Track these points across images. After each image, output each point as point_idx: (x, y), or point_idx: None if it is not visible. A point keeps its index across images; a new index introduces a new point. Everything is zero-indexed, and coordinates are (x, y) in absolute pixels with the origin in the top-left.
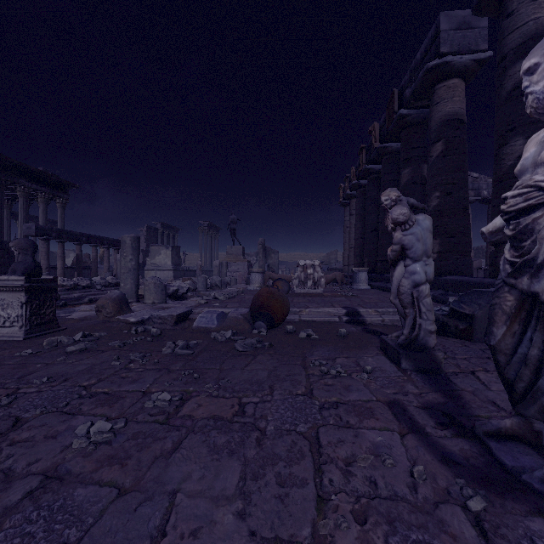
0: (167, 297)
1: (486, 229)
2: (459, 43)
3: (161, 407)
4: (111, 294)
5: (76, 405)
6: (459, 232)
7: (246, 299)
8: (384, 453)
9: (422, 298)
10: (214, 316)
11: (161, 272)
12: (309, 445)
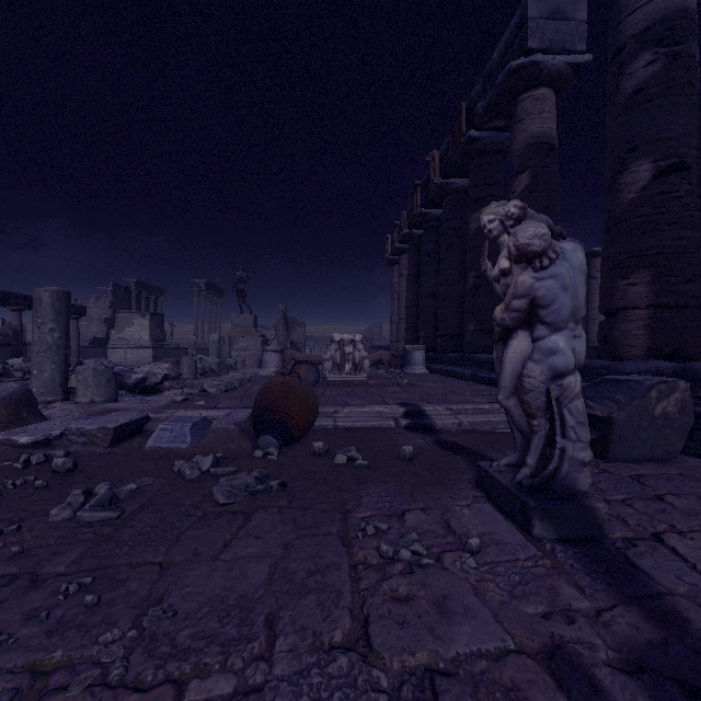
0: (127, 389)
1: None
2: (551, 38)
3: None
4: None
5: None
6: None
7: (252, 392)
8: None
9: (567, 400)
10: (187, 427)
11: (134, 351)
12: None
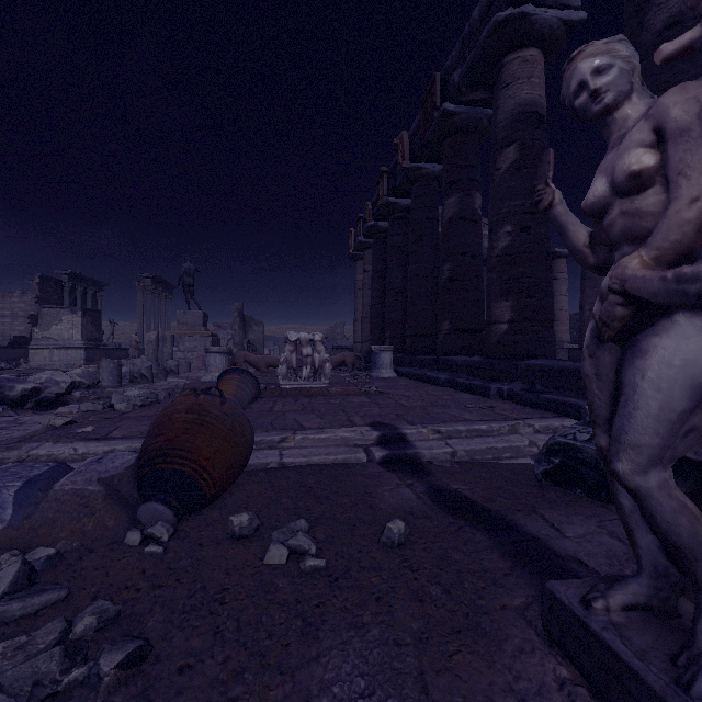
0: (8, 404)
1: None
2: None
3: None
4: None
5: None
6: (540, 290)
7: None
8: None
9: None
10: (9, 491)
11: (63, 351)
12: None
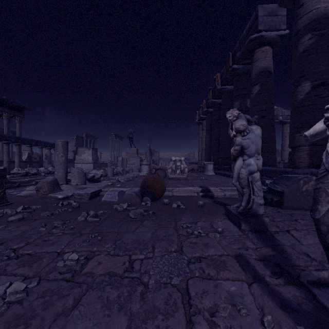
0: (87, 180)
1: (308, 133)
2: (269, 24)
3: (70, 266)
4: (47, 179)
5: (2, 266)
6: (269, 140)
7: (138, 182)
8: (239, 303)
9: (254, 182)
10: (116, 193)
11: (85, 164)
12: (181, 297)
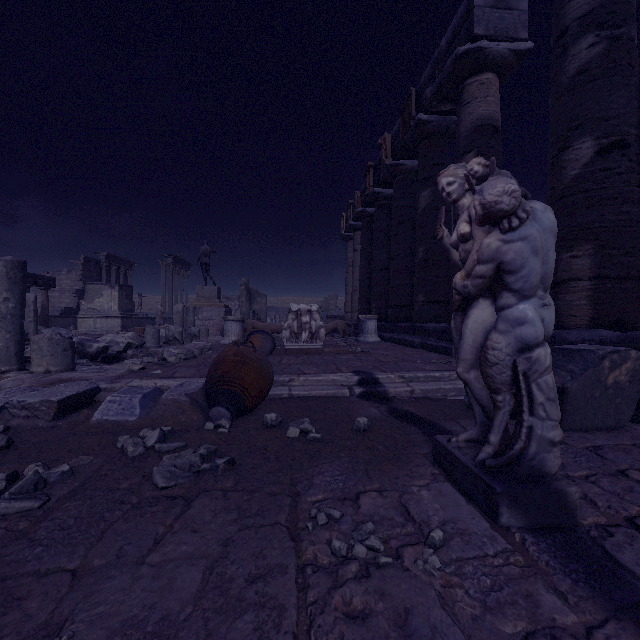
0: (88, 358)
1: None
2: (496, 26)
3: None
4: None
5: None
6: None
7: (211, 360)
8: None
9: (536, 375)
10: (136, 399)
11: (104, 320)
12: None
